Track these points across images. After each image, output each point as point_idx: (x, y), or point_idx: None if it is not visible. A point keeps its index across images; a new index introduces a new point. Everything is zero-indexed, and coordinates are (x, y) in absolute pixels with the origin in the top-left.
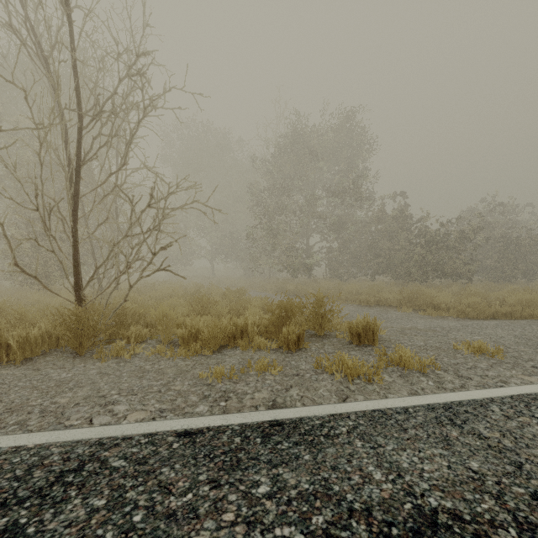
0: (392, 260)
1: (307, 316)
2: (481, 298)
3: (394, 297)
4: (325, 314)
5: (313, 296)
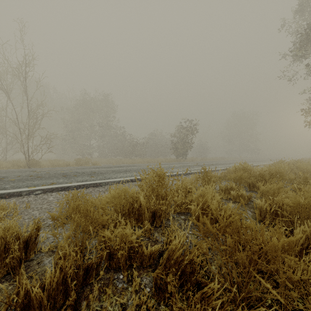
0: (122, 150)
1: (84, 162)
2: (134, 160)
3: (114, 161)
4: (88, 161)
5: (85, 158)
